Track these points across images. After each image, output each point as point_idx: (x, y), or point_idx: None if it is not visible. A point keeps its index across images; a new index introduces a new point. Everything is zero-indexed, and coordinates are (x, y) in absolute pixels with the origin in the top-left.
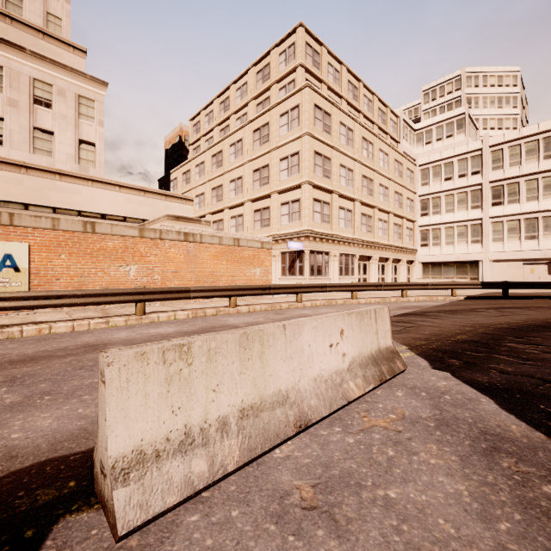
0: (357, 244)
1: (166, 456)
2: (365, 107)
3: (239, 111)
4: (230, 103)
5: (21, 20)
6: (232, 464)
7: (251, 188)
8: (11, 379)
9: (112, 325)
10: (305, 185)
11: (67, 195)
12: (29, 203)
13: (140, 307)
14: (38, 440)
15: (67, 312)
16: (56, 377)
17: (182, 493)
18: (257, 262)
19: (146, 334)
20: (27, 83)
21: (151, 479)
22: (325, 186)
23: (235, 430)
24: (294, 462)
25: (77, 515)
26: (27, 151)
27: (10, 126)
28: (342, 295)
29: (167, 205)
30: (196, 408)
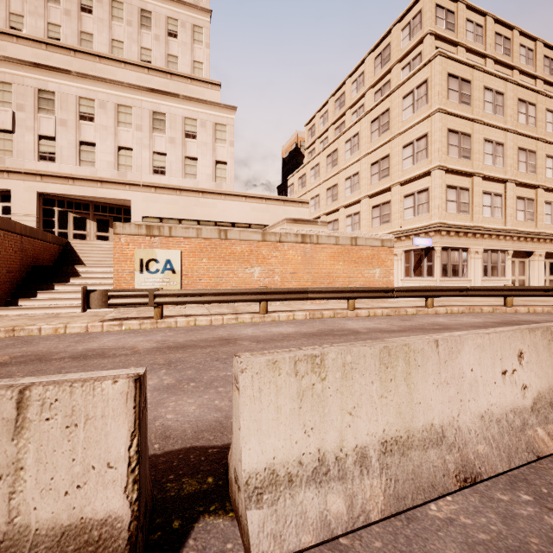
0: (510, 237)
1: (299, 483)
2: (522, 60)
3: (355, 104)
4: (345, 99)
5: (177, 73)
6: (376, 512)
7: (369, 184)
8: (168, 362)
9: (240, 322)
10: (435, 171)
11: (207, 209)
12: (182, 218)
13: (263, 306)
14: (185, 424)
15: (207, 307)
16: (199, 366)
17: (318, 534)
18: (377, 261)
19: (269, 332)
20: (181, 122)
21: (284, 507)
22: (462, 169)
23: (376, 467)
24: (461, 532)
25: (215, 518)
26: (180, 176)
27: (170, 159)
28: (488, 301)
29: (285, 210)
30: (330, 431)
